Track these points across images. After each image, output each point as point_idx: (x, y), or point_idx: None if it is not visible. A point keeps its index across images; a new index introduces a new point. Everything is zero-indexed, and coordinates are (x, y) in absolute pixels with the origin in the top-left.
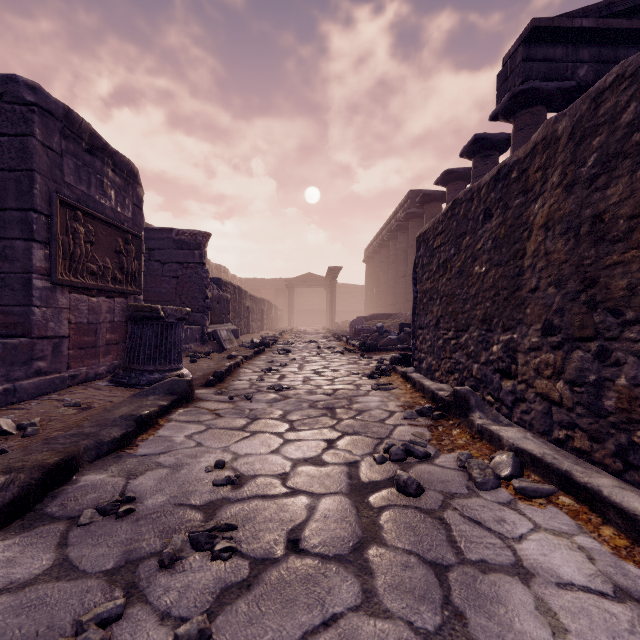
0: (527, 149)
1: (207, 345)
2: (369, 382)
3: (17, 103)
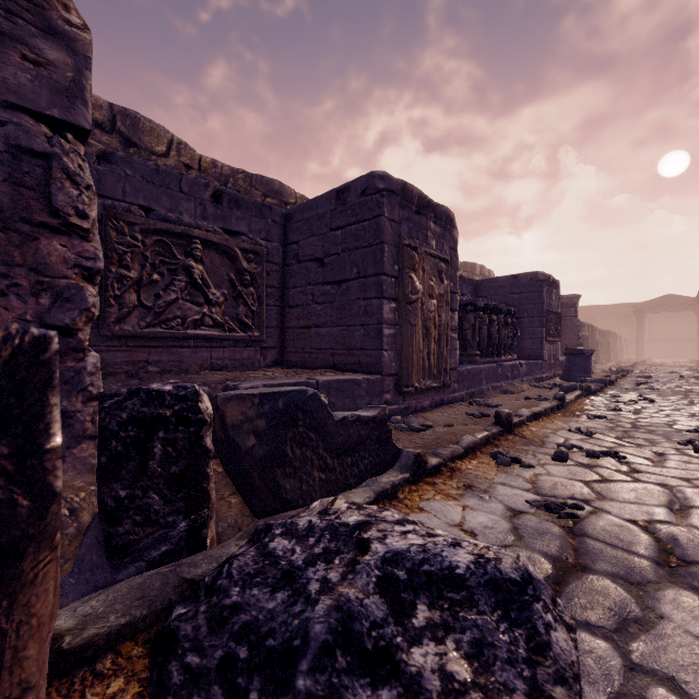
0: None
1: None
2: None
3: (537, 281)
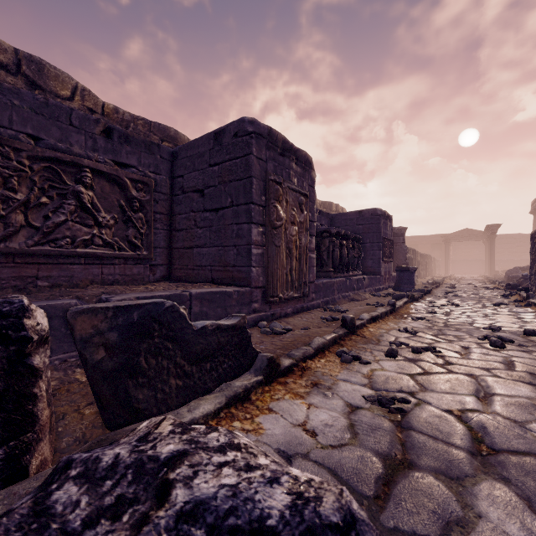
0: None
1: None
2: (500, 297)
3: (376, 215)
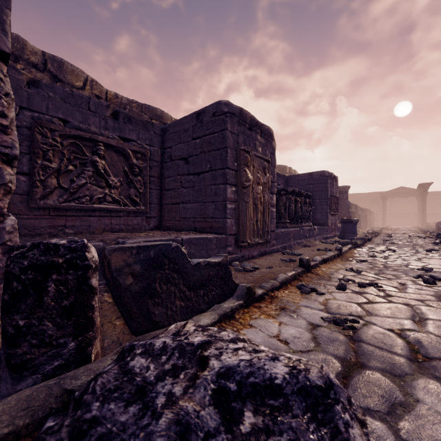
0: None
1: None
2: (431, 244)
3: (324, 176)
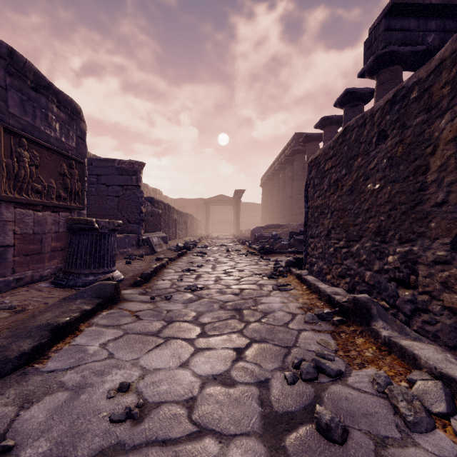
0: (430, 67)
1: (142, 249)
2: (270, 282)
3: None
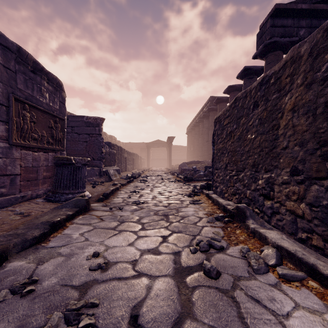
0: (280, 65)
1: (102, 178)
2: (188, 199)
3: None
